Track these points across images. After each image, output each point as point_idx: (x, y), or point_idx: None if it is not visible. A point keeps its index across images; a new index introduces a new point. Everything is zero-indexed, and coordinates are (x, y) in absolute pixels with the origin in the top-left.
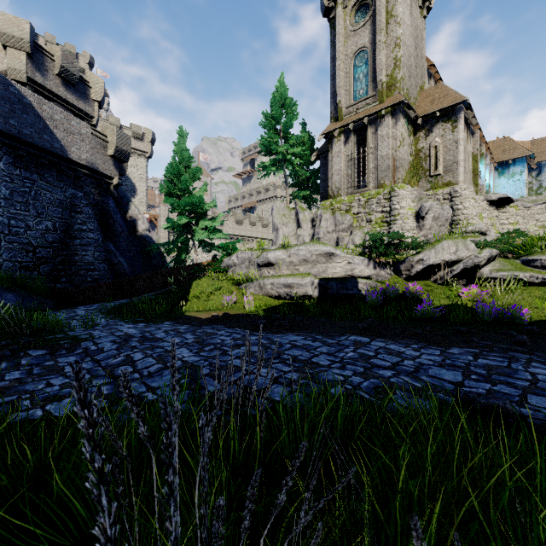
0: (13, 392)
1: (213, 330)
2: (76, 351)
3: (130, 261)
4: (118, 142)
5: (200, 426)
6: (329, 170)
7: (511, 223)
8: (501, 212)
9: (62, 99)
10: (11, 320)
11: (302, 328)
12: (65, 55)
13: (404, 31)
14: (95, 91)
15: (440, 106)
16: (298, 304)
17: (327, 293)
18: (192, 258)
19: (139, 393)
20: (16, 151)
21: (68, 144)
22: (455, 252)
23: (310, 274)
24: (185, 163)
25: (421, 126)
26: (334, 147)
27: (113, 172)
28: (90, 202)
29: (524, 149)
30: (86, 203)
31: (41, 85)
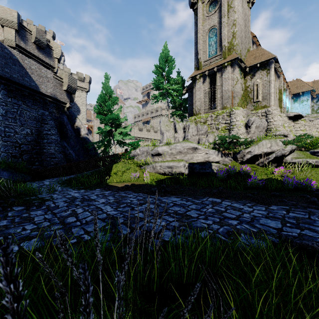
0: (1, 234)
1: (125, 194)
2: (42, 207)
3: (76, 152)
4: (69, 82)
5: (117, 258)
6: (194, 98)
7: (302, 129)
8: (295, 123)
9: (36, 57)
10: (4, 188)
11: (179, 193)
12: (38, 31)
13: (238, 16)
14: (55, 52)
15: (260, 60)
16: (176, 178)
17: (193, 172)
18: (113, 150)
19: (79, 235)
20: (9, 87)
21: (40, 83)
22: (270, 147)
23: (183, 160)
24: (109, 94)
25: (248, 72)
26: (197, 85)
27: (66, 100)
28: (52, 118)
29: (309, 86)
30: (50, 118)
31: (24, 49)
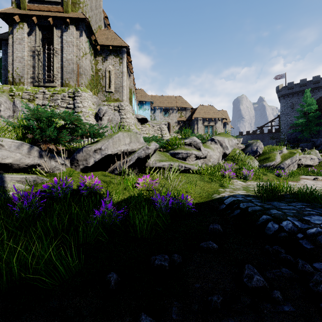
0: None
1: None
2: None
3: None
4: None
5: None
6: (10, 54)
7: (147, 133)
8: (143, 126)
9: None
10: None
11: None
12: None
13: None
14: None
15: (112, 43)
16: None
17: None
18: None
19: None
20: None
21: None
22: (130, 144)
23: None
24: None
25: (99, 52)
26: (16, 32)
27: None
28: None
29: (149, 98)
30: None
31: None
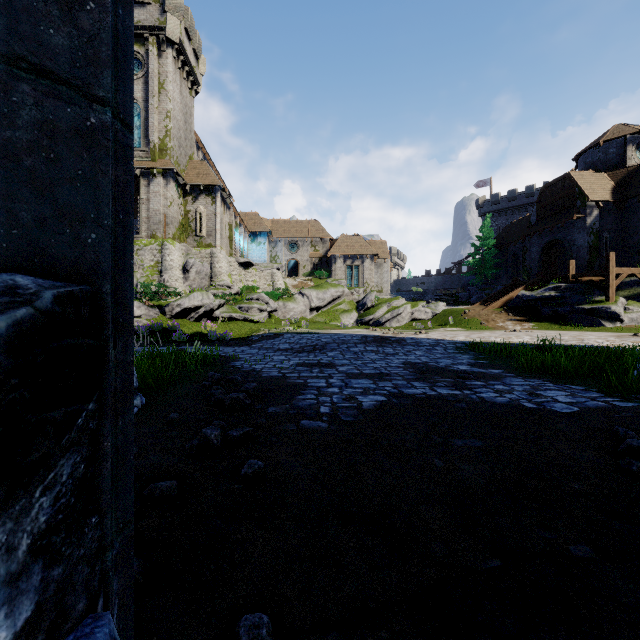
0: None
1: None
2: None
3: None
4: None
5: None
6: None
7: (253, 280)
8: (247, 271)
9: None
10: None
11: None
12: None
13: (175, 107)
14: None
15: (204, 181)
16: None
17: None
18: None
19: None
20: None
21: None
22: (202, 300)
23: None
24: None
25: (189, 192)
26: None
27: None
28: None
29: (266, 226)
30: None
31: None
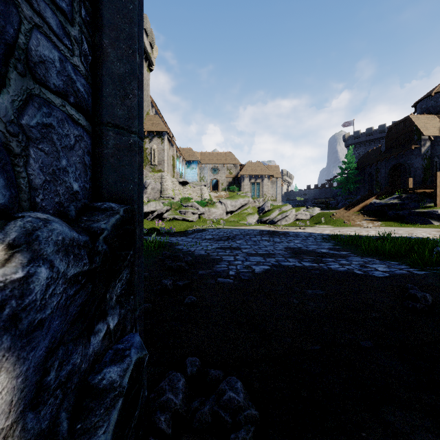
0: None
1: None
2: None
3: None
4: None
5: None
6: None
7: (188, 193)
8: (184, 187)
9: None
10: None
11: None
12: None
13: None
14: None
15: (156, 129)
16: None
17: None
18: None
19: None
20: None
21: None
22: (155, 207)
23: None
24: None
25: (147, 136)
26: None
27: None
28: None
29: (197, 157)
30: None
31: None
